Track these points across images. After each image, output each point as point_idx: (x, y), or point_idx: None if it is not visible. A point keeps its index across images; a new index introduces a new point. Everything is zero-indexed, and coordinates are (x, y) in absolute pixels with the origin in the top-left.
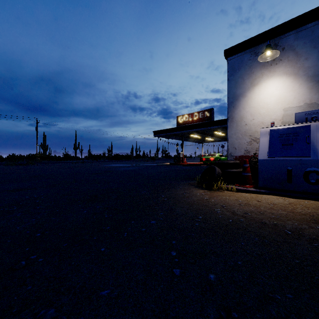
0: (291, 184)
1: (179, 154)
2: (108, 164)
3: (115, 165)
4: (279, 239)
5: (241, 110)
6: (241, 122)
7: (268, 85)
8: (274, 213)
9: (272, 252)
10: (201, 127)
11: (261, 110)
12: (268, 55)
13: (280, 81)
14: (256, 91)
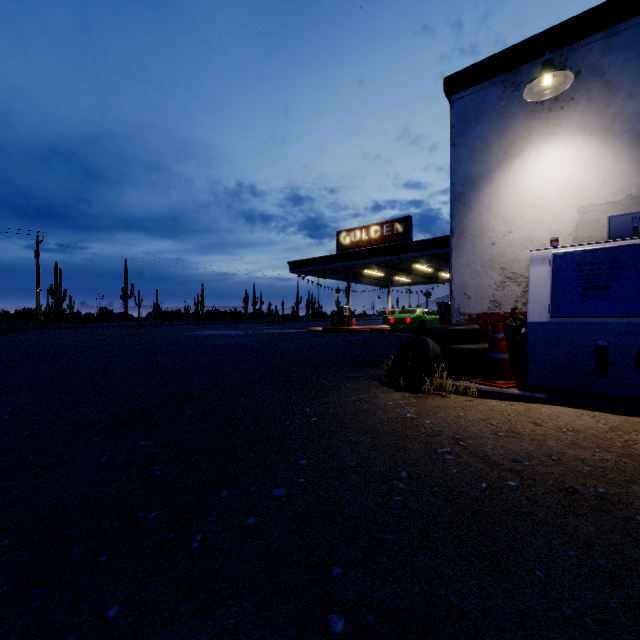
0: (607, 379)
1: (341, 309)
2: (194, 330)
3: (208, 333)
4: (633, 550)
5: (483, 212)
6: (483, 239)
7: (544, 156)
8: (587, 459)
9: (638, 613)
10: (387, 254)
11: (527, 211)
12: (546, 84)
13: (571, 147)
14: (517, 169)
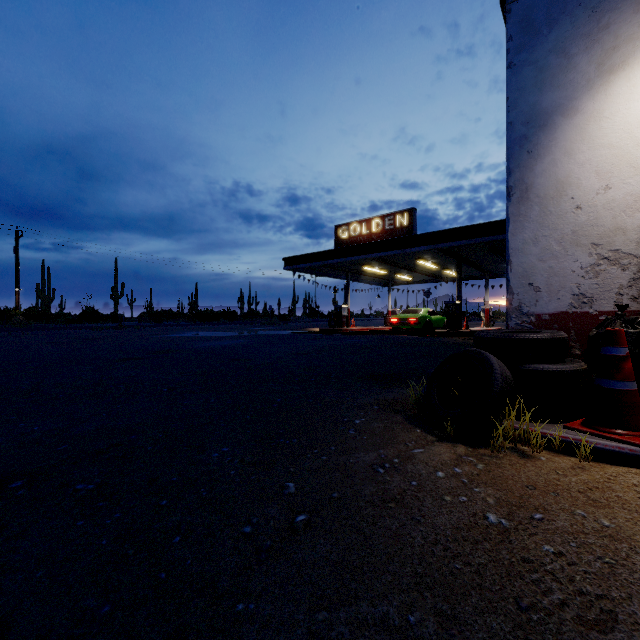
0: None
1: (340, 309)
2: (180, 331)
3: (194, 335)
4: None
5: (561, 160)
6: (561, 202)
7: None
8: None
9: None
10: (390, 248)
11: (639, 153)
12: None
13: None
14: (621, 89)
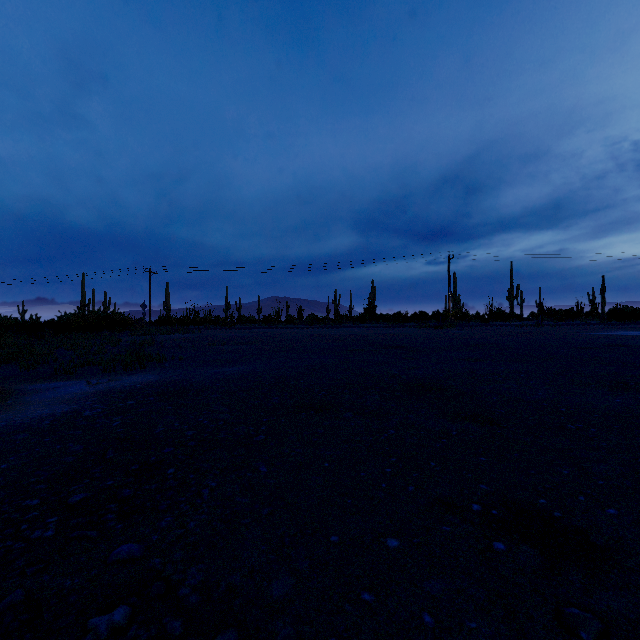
0: None
1: None
2: (604, 330)
3: (628, 334)
4: None
5: None
6: None
7: None
8: None
9: None
10: None
11: None
12: None
13: None
14: None
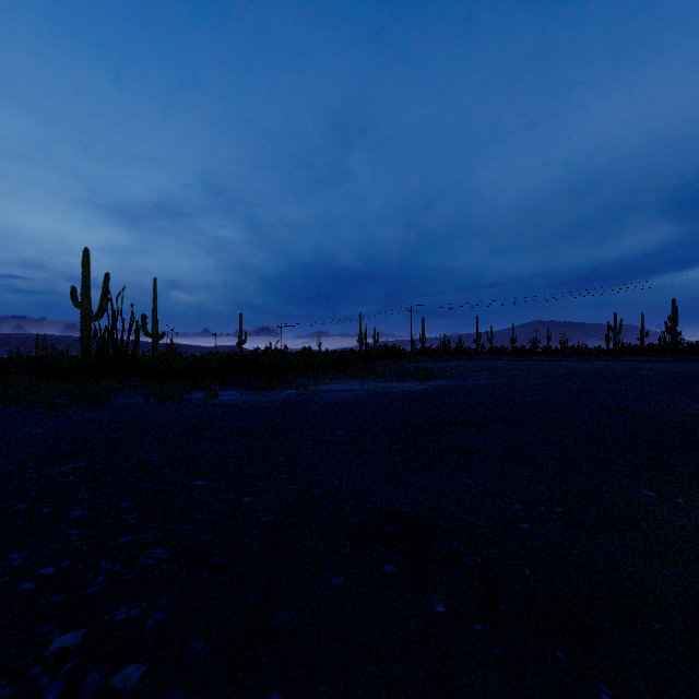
0: None
1: None
2: None
3: None
4: None
5: None
6: None
7: None
8: None
9: None
10: None
11: None
12: None
13: None
14: None
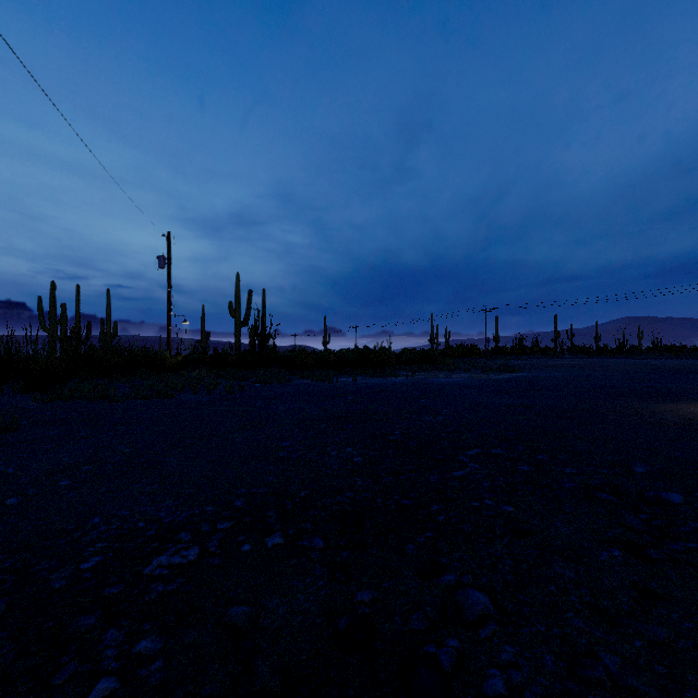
0: None
1: None
2: None
3: None
4: None
5: None
6: None
7: None
8: None
9: None
10: None
11: None
12: None
13: None
14: None
